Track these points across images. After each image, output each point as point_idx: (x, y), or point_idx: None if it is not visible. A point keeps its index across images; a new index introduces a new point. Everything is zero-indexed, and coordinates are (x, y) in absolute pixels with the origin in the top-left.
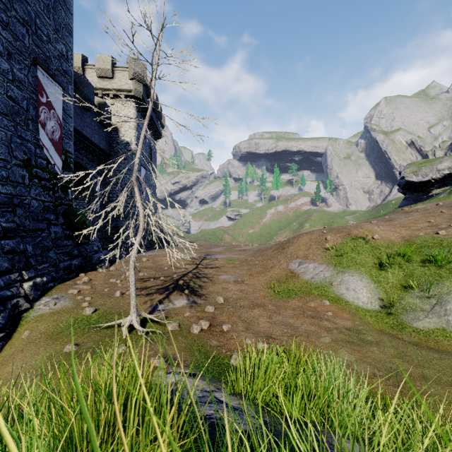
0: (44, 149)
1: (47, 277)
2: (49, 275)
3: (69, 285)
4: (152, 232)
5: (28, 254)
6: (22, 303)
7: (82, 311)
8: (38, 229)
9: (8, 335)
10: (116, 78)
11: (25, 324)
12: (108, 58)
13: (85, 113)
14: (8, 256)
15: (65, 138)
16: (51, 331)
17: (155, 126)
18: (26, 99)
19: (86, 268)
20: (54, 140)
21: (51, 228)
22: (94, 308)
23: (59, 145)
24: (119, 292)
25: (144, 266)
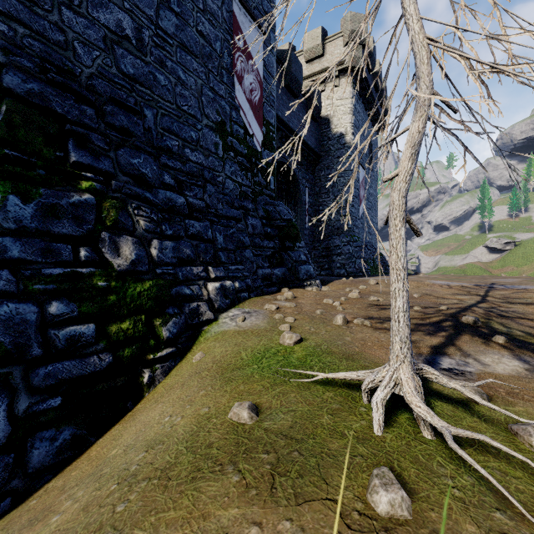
0: (240, 111)
1: (240, 283)
2: (242, 282)
3: (267, 300)
4: (373, 258)
5: (217, 246)
6: (204, 310)
7: (278, 337)
8: (232, 218)
9: (181, 354)
10: (326, 53)
11: (202, 342)
12: (317, 31)
13: (291, 101)
14: (192, 242)
15: (266, 105)
16: (227, 362)
17: (376, 112)
18: (219, 41)
19: (290, 284)
20: (252, 102)
21: (247, 219)
22: (298, 336)
23: (259, 111)
24: (340, 317)
25: (374, 290)
